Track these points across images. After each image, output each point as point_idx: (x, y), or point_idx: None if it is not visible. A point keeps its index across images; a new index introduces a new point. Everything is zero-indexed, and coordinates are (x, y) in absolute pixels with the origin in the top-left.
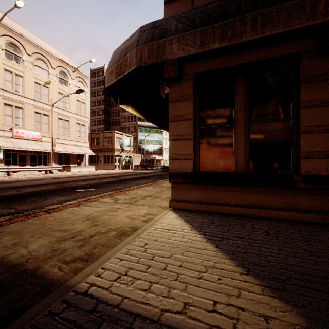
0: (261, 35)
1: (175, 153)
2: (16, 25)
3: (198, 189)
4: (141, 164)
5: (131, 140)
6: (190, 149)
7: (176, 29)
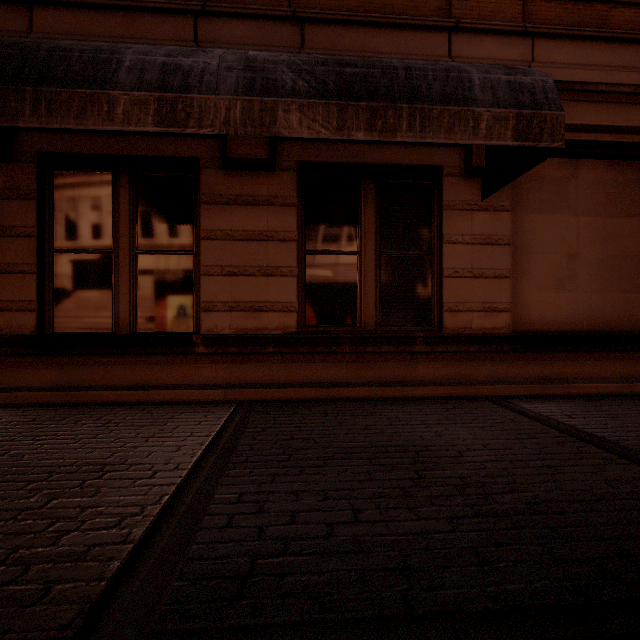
0: (47, 126)
1: None
2: None
3: (49, 365)
4: None
5: None
6: (30, 292)
7: None
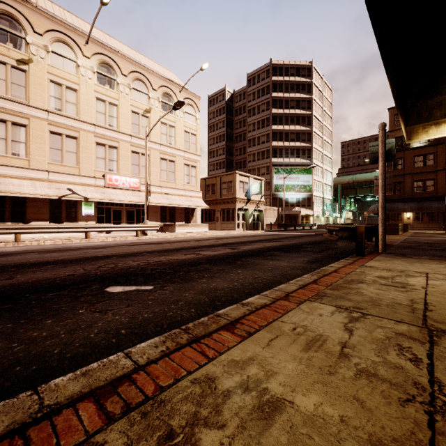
0: None
1: None
2: (111, 41)
3: None
4: (276, 223)
5: (261, 185)
6: None
7: None
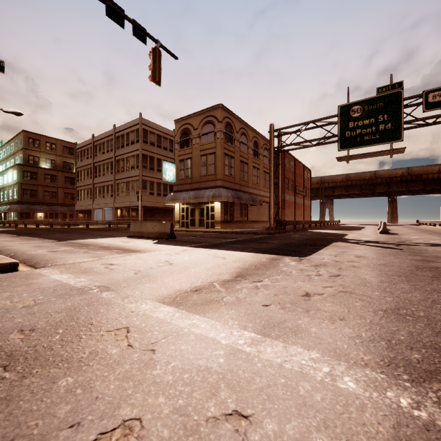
0: (241, 203)
1: (221, 216)
2: None
3: (224, 224)
4: None
5: None
6: (223, 215)
7: (235, 197)
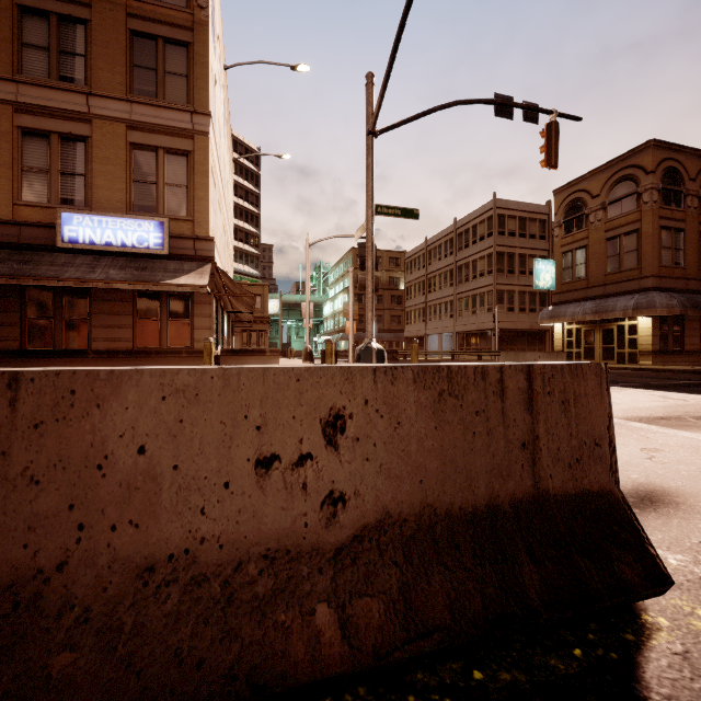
0: None
1: (653, 342)
2: None
3: (660, 357)
4: None
5: None
6: (658, 341)
7: (688, 306)
